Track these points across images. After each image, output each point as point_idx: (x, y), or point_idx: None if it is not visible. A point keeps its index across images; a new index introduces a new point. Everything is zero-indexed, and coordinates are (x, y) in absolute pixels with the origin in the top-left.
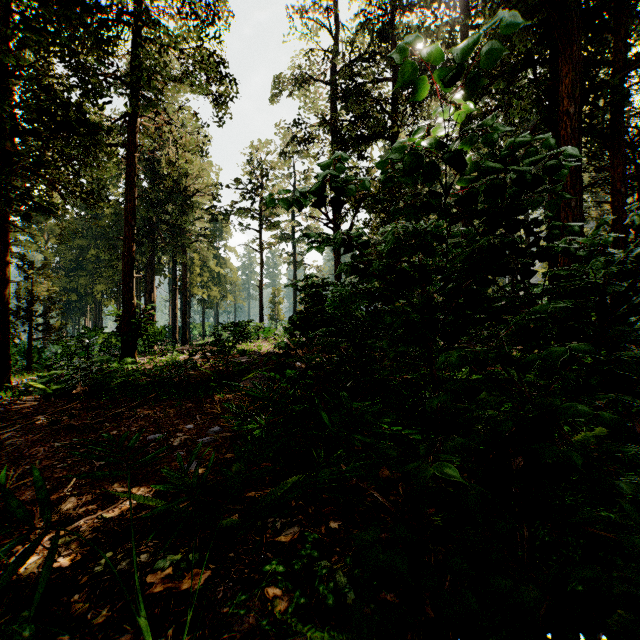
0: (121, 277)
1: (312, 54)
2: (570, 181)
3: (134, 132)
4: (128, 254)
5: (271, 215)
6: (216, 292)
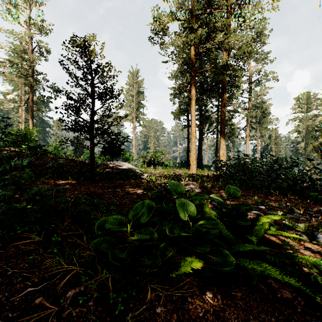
0: None
1: None
2: None
3: None
4: None
5: None
6: None
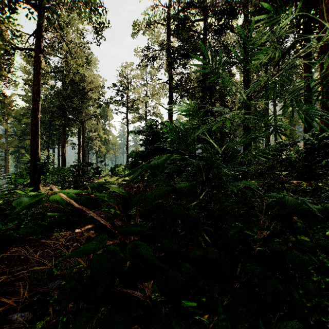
0: (49, 140)
1: (156, 6)
2: (328, 68)
3: (39, 40)
4: (34, 119)
5: (133, 104)
6: (103, 148)
